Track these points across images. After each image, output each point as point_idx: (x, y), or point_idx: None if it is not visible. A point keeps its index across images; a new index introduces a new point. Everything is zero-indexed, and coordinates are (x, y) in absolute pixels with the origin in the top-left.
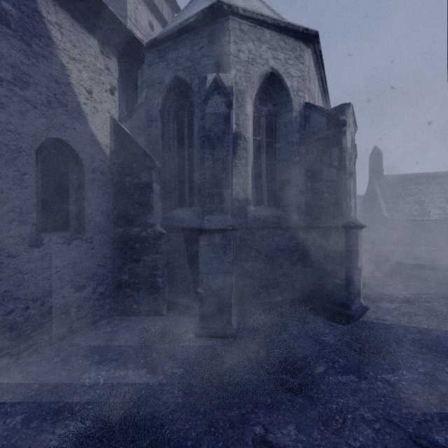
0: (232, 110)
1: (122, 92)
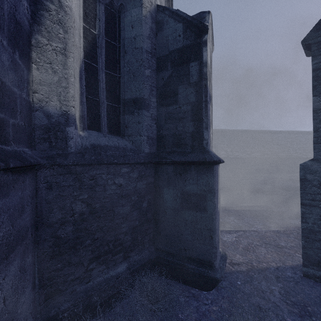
0: None
1: None
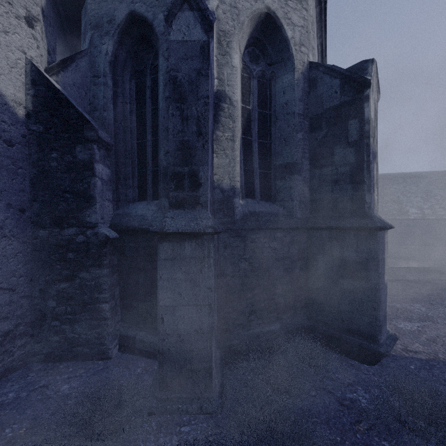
0: (212, 43)
1: (60, 41)
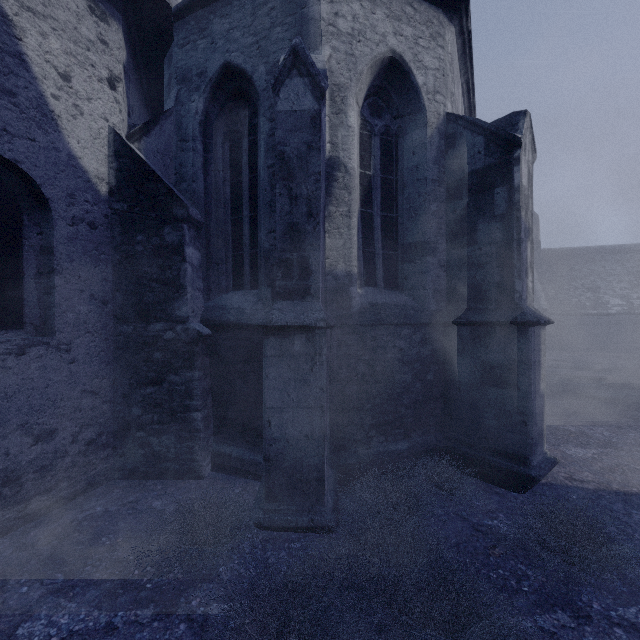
0: (324, 109)
1: (137, 95)
